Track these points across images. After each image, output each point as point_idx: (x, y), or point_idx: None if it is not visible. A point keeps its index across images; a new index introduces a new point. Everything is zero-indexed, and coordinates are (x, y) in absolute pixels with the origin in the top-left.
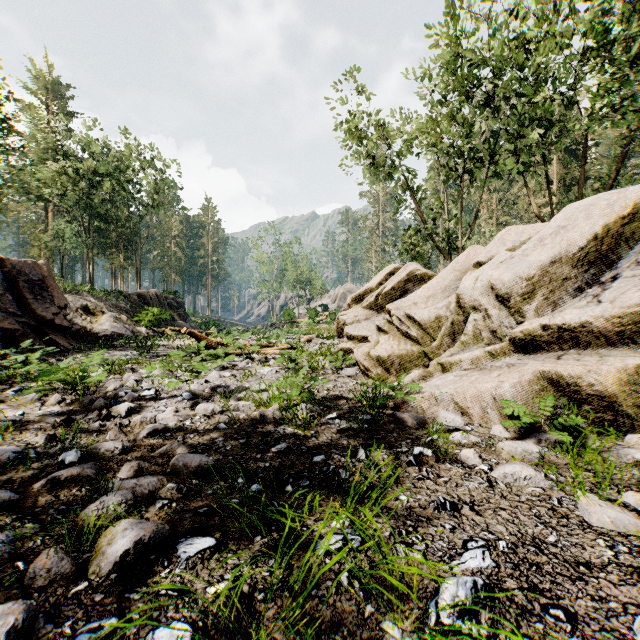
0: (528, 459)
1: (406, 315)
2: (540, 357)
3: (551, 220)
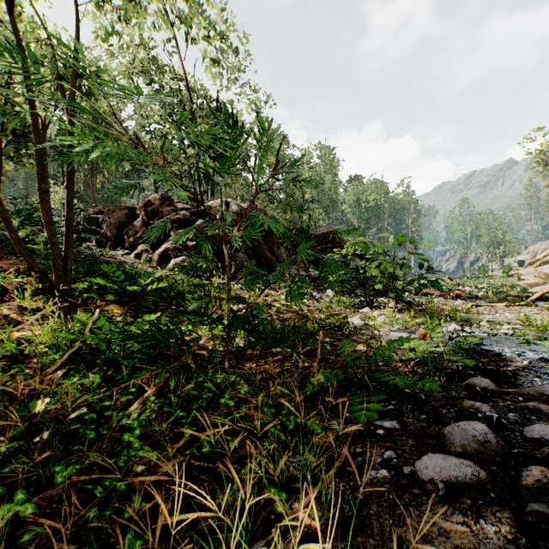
0: None
1: (539, 271)
2: None
3: None
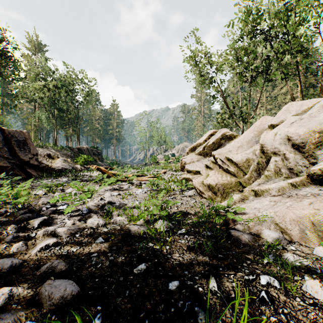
0: None
1: (226, 158)
2: None
3: None
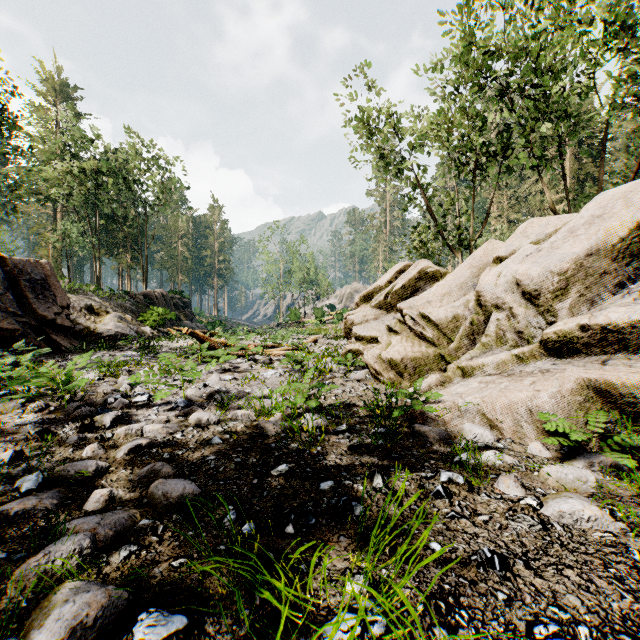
0: (582, 489)
1: (420, 314)
2: (578, 362)
3: (581, 210)
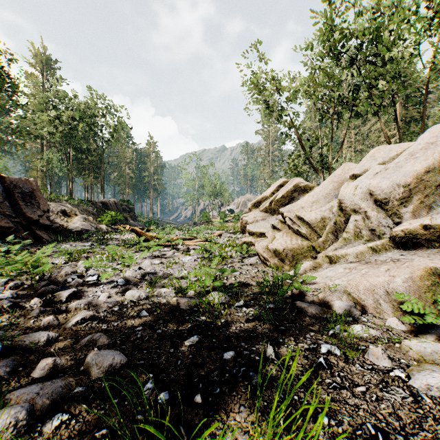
0: (439, 361)
1: (297, 216)
2: (421, 253)
3: (418, 139)
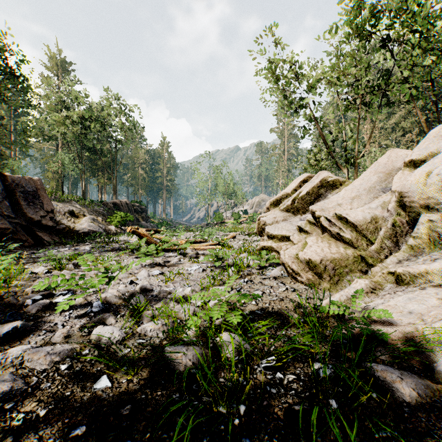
0: None
1: (336, 216)
2: None
3: None
